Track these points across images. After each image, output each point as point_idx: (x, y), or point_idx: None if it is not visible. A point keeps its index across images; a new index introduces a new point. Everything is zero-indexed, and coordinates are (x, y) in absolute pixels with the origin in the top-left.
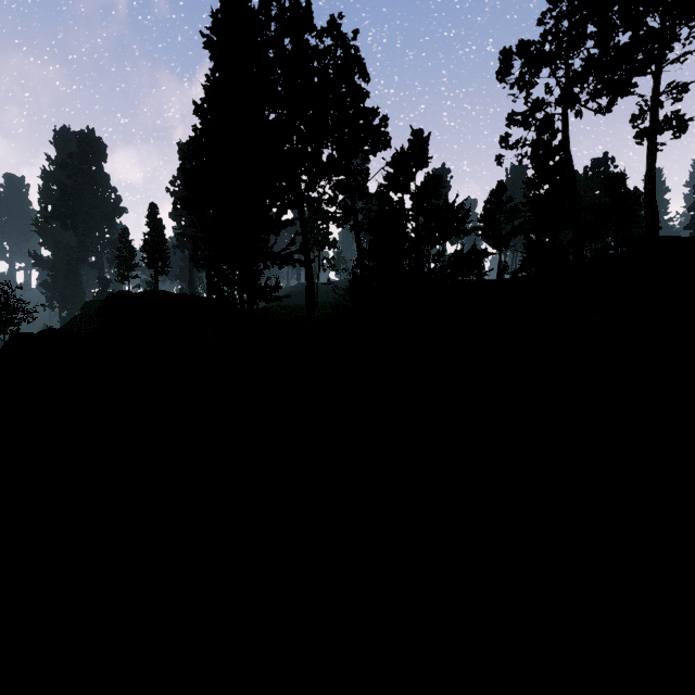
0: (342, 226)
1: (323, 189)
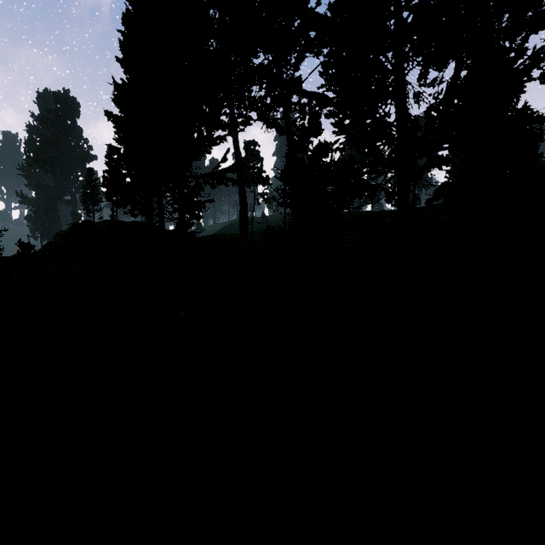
0: (273, 126)
1: (253, 98)
